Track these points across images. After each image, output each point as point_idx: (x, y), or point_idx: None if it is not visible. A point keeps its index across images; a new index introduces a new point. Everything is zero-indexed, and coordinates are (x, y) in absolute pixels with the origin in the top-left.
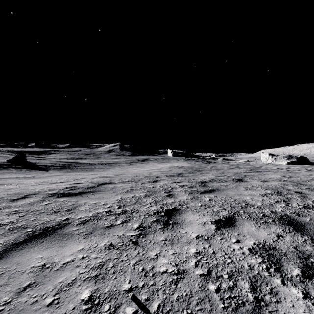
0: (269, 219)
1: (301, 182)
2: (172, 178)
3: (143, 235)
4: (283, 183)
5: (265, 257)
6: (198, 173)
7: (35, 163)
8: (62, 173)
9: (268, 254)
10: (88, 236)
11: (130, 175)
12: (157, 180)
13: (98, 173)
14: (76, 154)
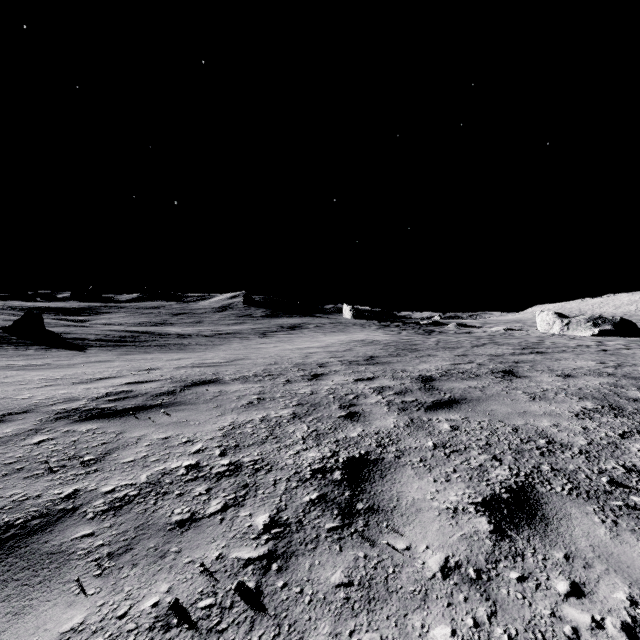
0: (632, 495)
1: None
2: (356, 368)
3: (279, 559)
4: (612, 382)
5: None
6: (412, 357)
7: (61, 334)
8: (113, 357)
9: None
10: (113, 565)
11: (261, 361)
12: (322, 373)
13: (192, 357)
14: (154, 315)
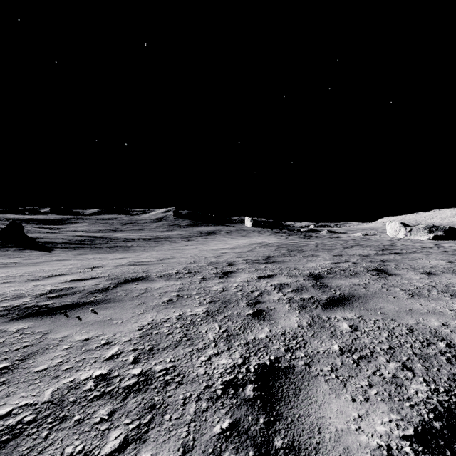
0: None
1: None
2: (258, 266)
3: None
4: None
5: None
6: (300, 257)
7: (36, 238)
8: (70, 256)
9: None
10: None
11: (183, 260)
12: (231, 271)
13: (131, 256)
14: (109, 224)
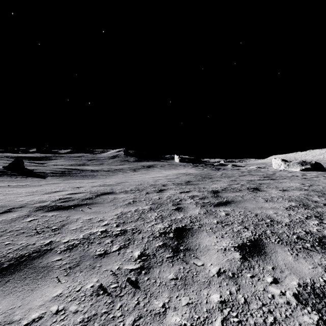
0: (306, 243)
1: (325, 191)
2: (181, 187)
3: (145, 269)
4: (306, 193)
5: (322, 311)
6: (209, 181)
7: (32, 170)
8: (59, 181)
9: (325, 306)
10: (72, 271)
11: (133, 183)
12: (164, 189)
13: (99, 181)
14: (79, 160)
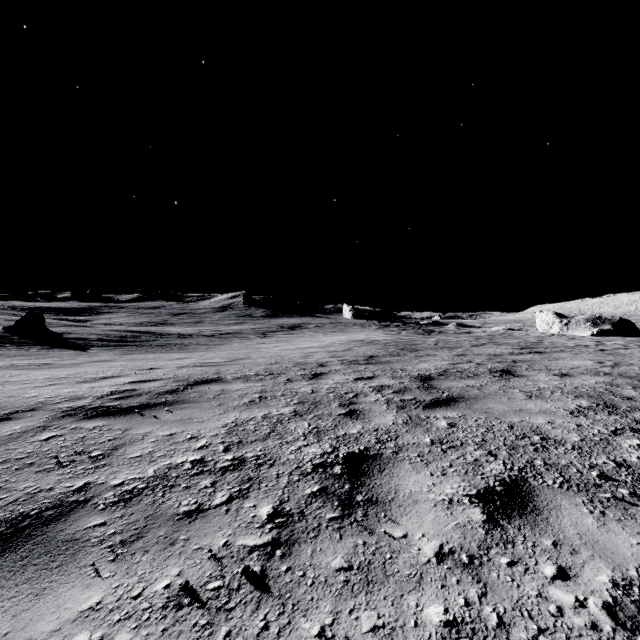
0: (620, 488)
1: None
2: (356, 368)
3: (282, 546)
4: (608, 381)
5: None
6: (411, 357)
7: (62, 334)
8: (115, 357)
9: None
10: (126, 552)
11: (262, 360)
12: (322, 372)
13: (193, 357)
14: (154, 315)
